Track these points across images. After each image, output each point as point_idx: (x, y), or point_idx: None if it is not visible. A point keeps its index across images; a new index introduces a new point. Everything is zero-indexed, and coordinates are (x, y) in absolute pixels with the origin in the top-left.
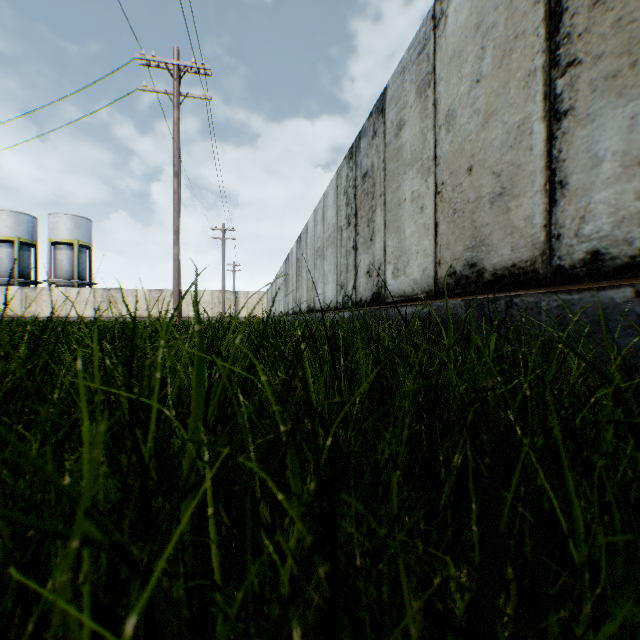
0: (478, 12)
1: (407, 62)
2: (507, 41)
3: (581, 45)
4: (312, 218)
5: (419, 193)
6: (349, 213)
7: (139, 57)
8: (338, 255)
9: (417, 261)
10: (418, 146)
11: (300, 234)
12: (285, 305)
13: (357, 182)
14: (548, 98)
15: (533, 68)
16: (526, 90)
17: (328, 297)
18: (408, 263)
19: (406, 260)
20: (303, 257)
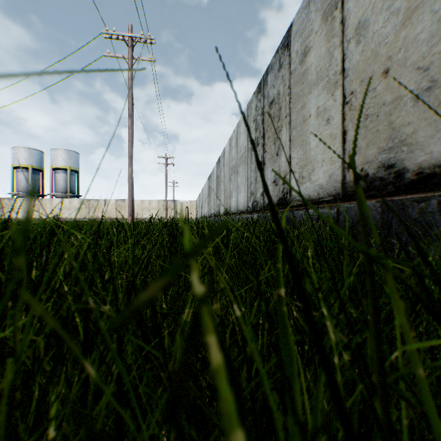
0: None
1: None
2: None
3: None
4: (228, 144)
5: (325, 107)
6: (258, 136)
7: (104, 32)
8: (248, 170)
9: (323, 168)
10: (324, 65)
11: (219, 157)
12: (208, 210)
13: (264, 110)
14: None
15: None
16: None
17: (240, 203)
18: (313, 171)
19: (311, 168)
20: (221, 174)
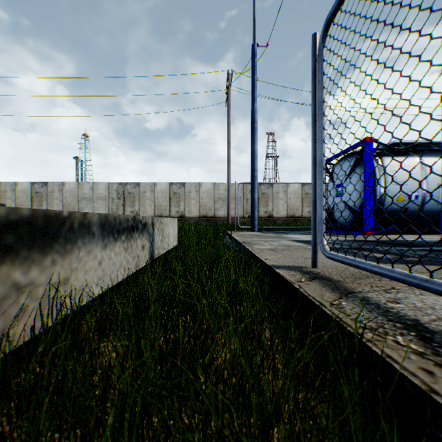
0: (24, 190)
1: (9, 183)
2: (28, 196)
3: (35, 202)
4: None
5: (13, 204)
6: None
7: None
8: None
9: None
10: (12, 197)
11: None
12: None
13: None
14: (32, 204)
15: (31, 200)
16: (30, 202)
17: None
18: None
19: None
20: None
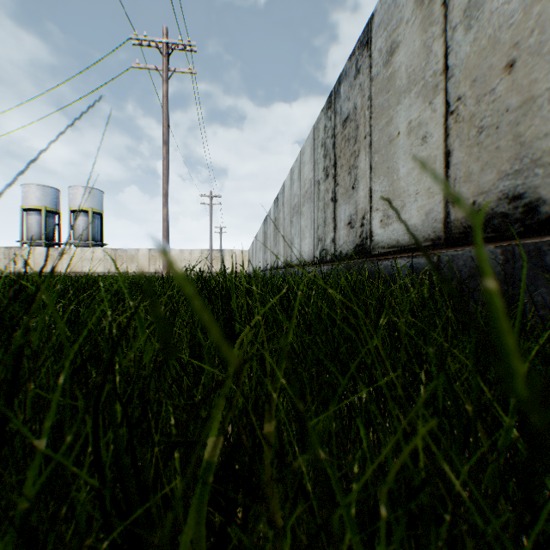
0: None
1: None
2: None
3: None
4: (288, 177)
5: (419, 121)
6: (327, 165)
7: (132, 37)
8: (315, 209)
9: (416, 203)
10: (418, 65)
11: (277, 195)
12: (264, 261)
13: (336, 130)
14: None
15: None
16: None
17: (304, 252)
18: (403, 207)
19: (400, 204)
20: (280, 216)
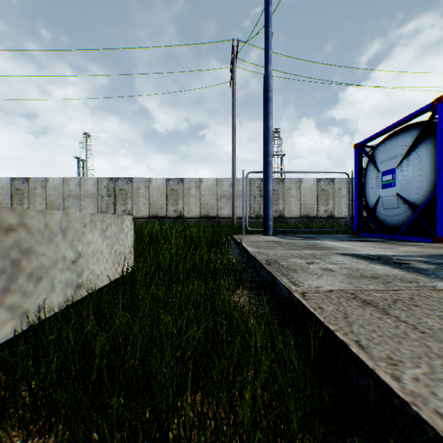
0: (3, 187)
1: None
2: (8, 193)
3: (15, 200)
4: None
5: None
6: None
7: None
8: None
9: None
10: None
11: None
12: None
13: None
14: (12, 202)
15: (11, 198)
16: (10, 200)
17: None
18: None
19: None
20: None
